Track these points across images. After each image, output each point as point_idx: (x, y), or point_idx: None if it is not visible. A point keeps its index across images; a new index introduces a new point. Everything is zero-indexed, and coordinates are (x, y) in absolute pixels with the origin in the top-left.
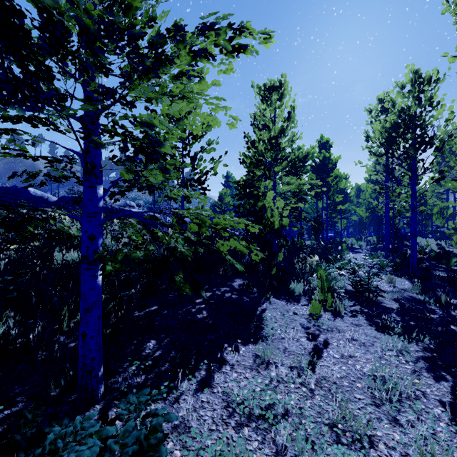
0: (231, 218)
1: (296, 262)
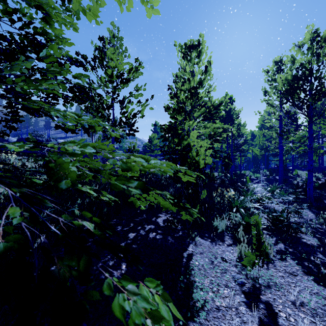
0: (145, 162)
1: (215, 196)
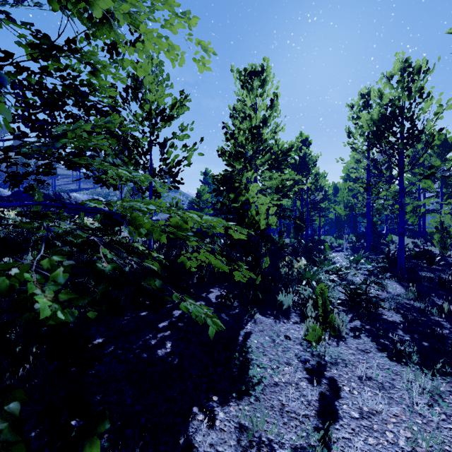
0: (198, 217)
1: (282, 266)
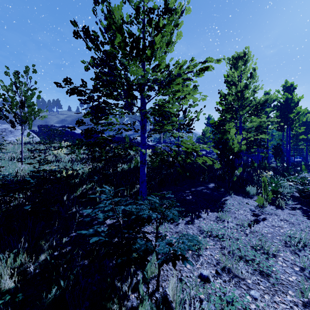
0: (202, 145)
1: (254, 175)
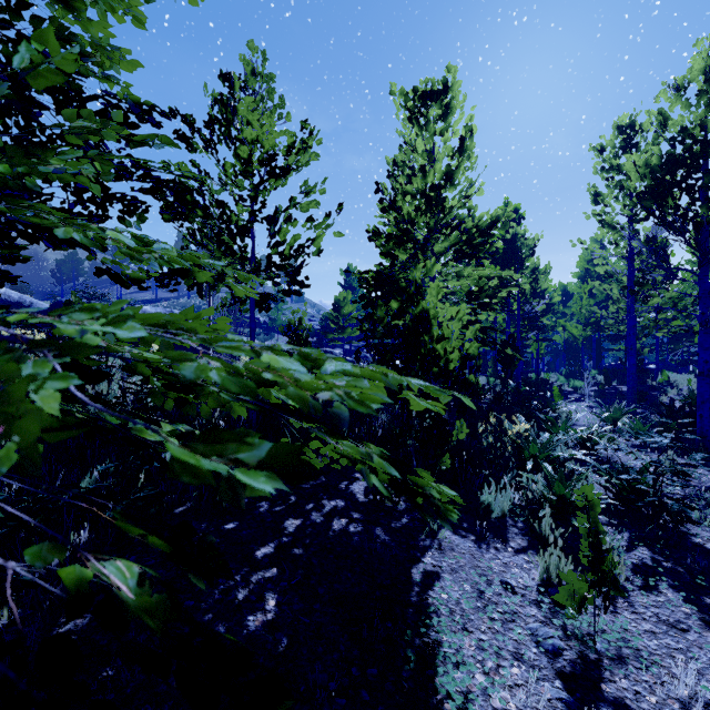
0: (304, 370)
1: (483, 432)
